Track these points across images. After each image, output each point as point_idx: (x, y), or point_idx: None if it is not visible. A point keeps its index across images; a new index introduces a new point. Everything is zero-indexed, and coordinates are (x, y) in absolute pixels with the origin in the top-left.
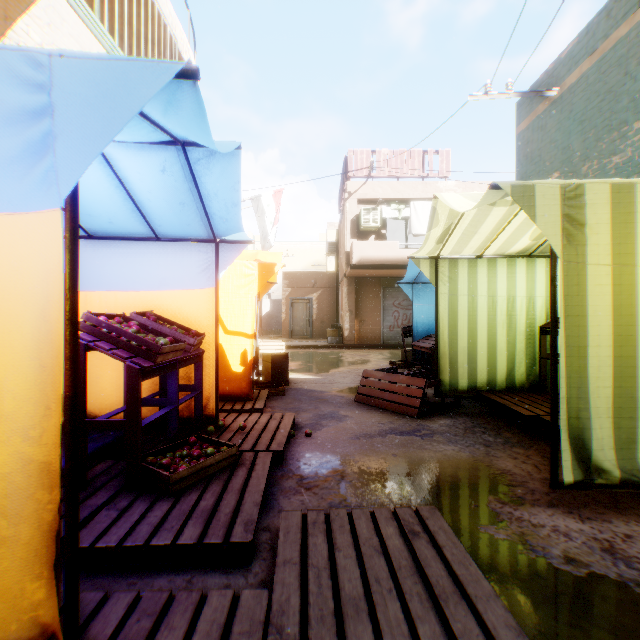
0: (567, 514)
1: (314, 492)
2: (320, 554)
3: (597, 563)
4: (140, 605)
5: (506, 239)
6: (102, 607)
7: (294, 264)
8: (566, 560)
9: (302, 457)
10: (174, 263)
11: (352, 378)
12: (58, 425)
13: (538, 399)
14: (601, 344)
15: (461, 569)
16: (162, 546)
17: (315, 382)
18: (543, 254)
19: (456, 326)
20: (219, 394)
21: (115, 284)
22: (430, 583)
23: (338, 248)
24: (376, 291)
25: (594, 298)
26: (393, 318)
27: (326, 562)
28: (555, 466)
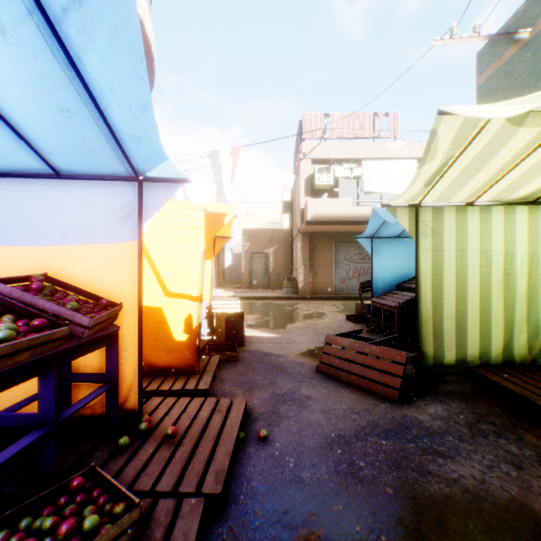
0: None
1: None
2: None
3: None
4: None
5: (514, 179)
6: None
7: (253, 222)
8: None
9: (252, 493)
10: (83, 208)
11: (310, 336)
12: None
13: None
14: None
15: None
16: None
17: (271, 341)
18: None
19: (441, 287)
20: (159, 367)
21: (2, 237)
22: None
23: (292, 207)
24: (328, 246)
25: None
26: (344, 271)
27: None
28: None
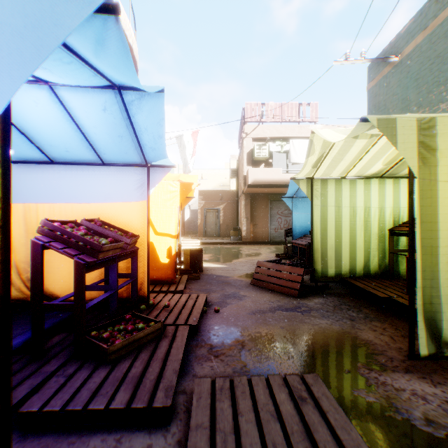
0: (421, 379)
1: (221, 359)
2: (226, 419)
3: None
4: None
5: (364, 164)
6: None
7: (207, 185)
8: (427, 422)
9: (212, 329)
10: (116, 182)
11: (248, 266)
12: None
13: (388, 284)
14: None
15: (344, 434)
16: (97, 410)
17: (222, 269)
18: (391, 176)
19: (326, 229)
20: (151, 279)
21: (72, 198)
22: (319, 447)
23: (238, 173)
24: (265, 203)
25: (444, 208)
26: (277, 223)
27: (231, 427)
28: (412, 341)
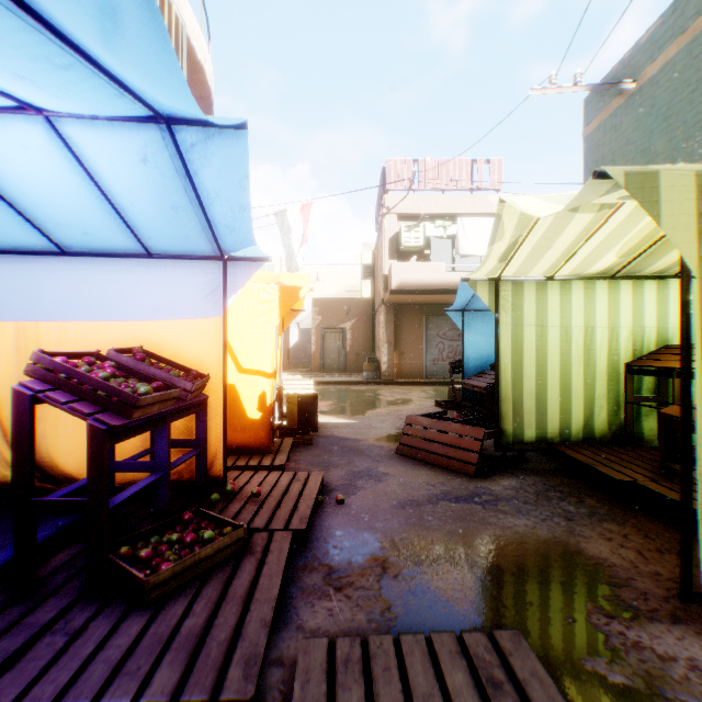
0: None
1: (346, 594)
2: None
3: None
4: None
5: (586, 256)
6: None
7: (326, 289)
8: None
9: (331, 536)
10: (171, 286)
11: (392, 422)
12: None
13: (627, 455)
14: None
15: None
16: None
17: (349, 427)
18: (629, 275)
19: (521, 363)
20: (232, 446)
21: (96, 312)
22: None
23: (375, 271)
24: (418, 320)
25: None
26: (437, 350)
27: None
28: (687, 570)
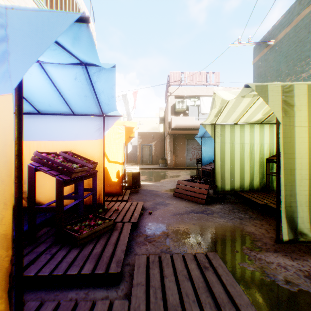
0: (284, 256)
1: (153, 244)
2: (156, 279)
3: (302, 284)
4: (59, 309)
5: (249, 114)
6: (38, 310)
7: (143, 128)
8: (286, 282)
9: (147, 225)
10: (82, 126)
11: (172, 184)
12: (11, 213)
13: (266, 195)
14: (302, 168)
15: (231, 288)
16: (73, 274)
17: (153, 186)
18: (268, 122)
19: (224, 158)
20: (105, 192)
21: (52, 137)
22: (215, 296)
23: (165, 120)
24: (183, 141)
25: (299, 144)
26: (192, 154)
27: (159, 284)
28: (278, 231)
